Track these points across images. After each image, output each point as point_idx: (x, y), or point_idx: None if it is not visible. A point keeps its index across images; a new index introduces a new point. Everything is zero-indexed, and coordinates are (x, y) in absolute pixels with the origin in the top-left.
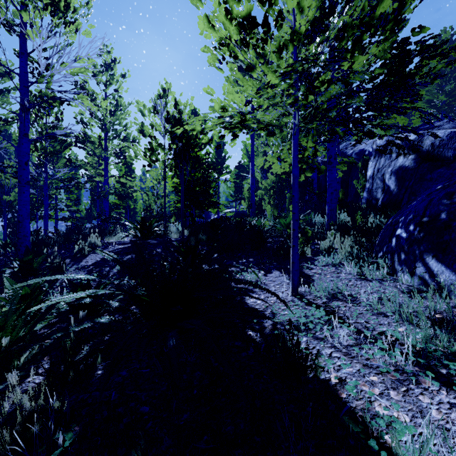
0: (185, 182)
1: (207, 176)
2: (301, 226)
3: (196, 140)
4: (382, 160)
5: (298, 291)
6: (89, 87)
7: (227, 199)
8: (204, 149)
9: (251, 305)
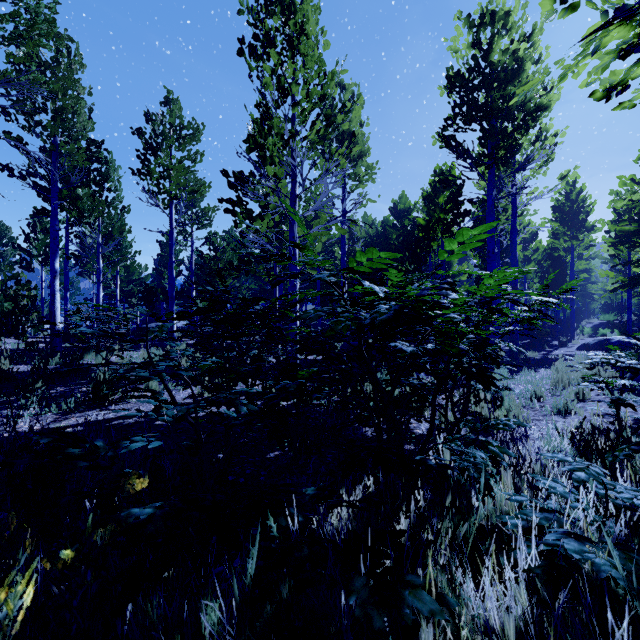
0: None
1: None
2: None
3: None
4: None
5: None
6: None
7: None
8: None
9: None
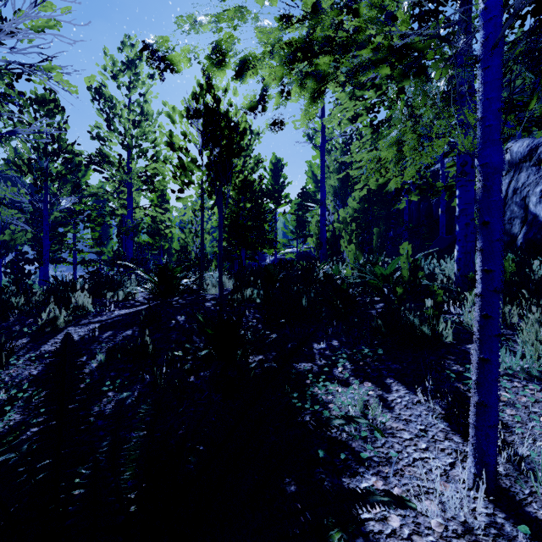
0: (232, 215)
1: (261, 206)
2: (420, 281)
3: (246, 160)
4: (523, 176)
5: (495, 479)
6: (107, 92)
7: (286, 236)
8: (256, 171)
9: (374, 535)
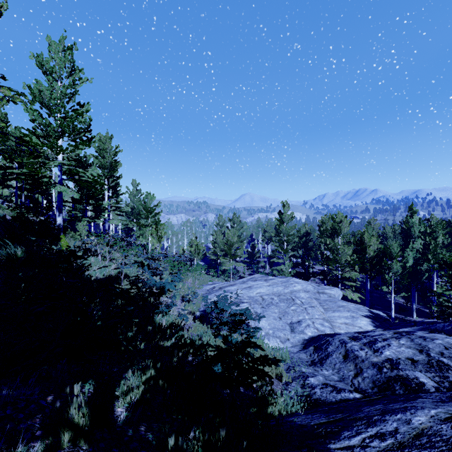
0: None
1: None
2: None
3: None
4: None
5: None
6: None
7: None
8: None
9: None
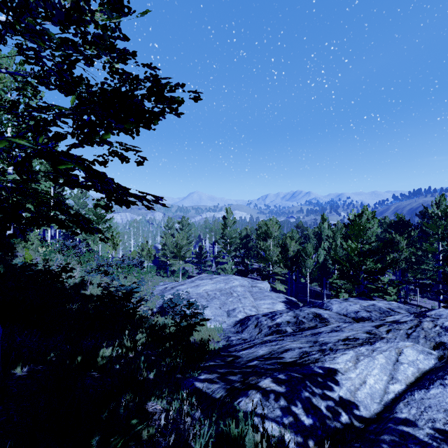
0: None
1: None
2: None
3: None
4: None
5: None
6: None
7: None
8: None
9: None
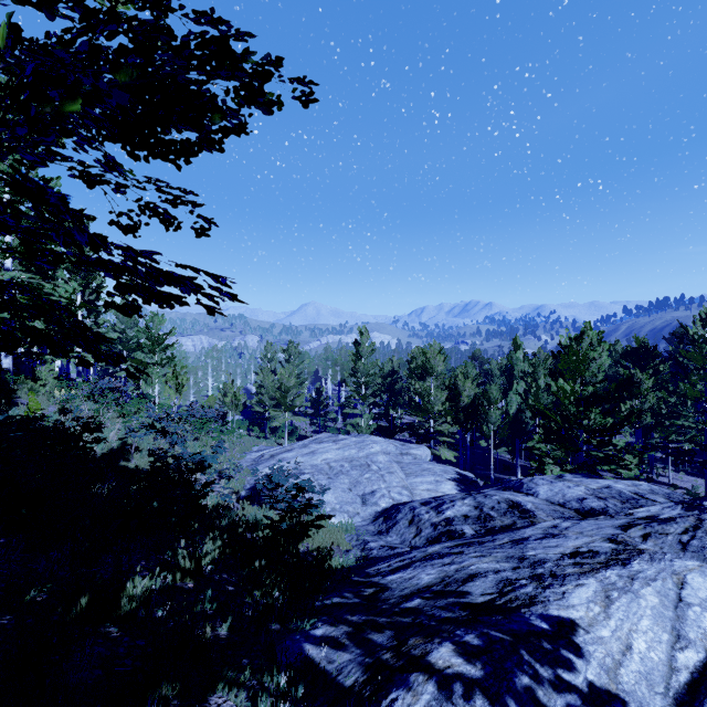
0: None
1: None
2: None
3: None
4: None
5: None
6: None
7: None
8: None
9: None
